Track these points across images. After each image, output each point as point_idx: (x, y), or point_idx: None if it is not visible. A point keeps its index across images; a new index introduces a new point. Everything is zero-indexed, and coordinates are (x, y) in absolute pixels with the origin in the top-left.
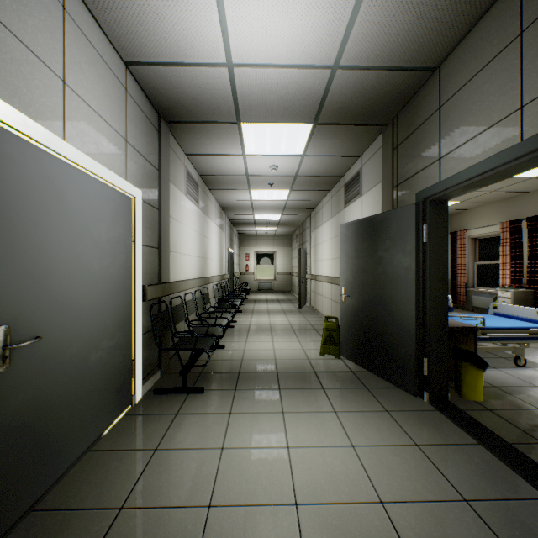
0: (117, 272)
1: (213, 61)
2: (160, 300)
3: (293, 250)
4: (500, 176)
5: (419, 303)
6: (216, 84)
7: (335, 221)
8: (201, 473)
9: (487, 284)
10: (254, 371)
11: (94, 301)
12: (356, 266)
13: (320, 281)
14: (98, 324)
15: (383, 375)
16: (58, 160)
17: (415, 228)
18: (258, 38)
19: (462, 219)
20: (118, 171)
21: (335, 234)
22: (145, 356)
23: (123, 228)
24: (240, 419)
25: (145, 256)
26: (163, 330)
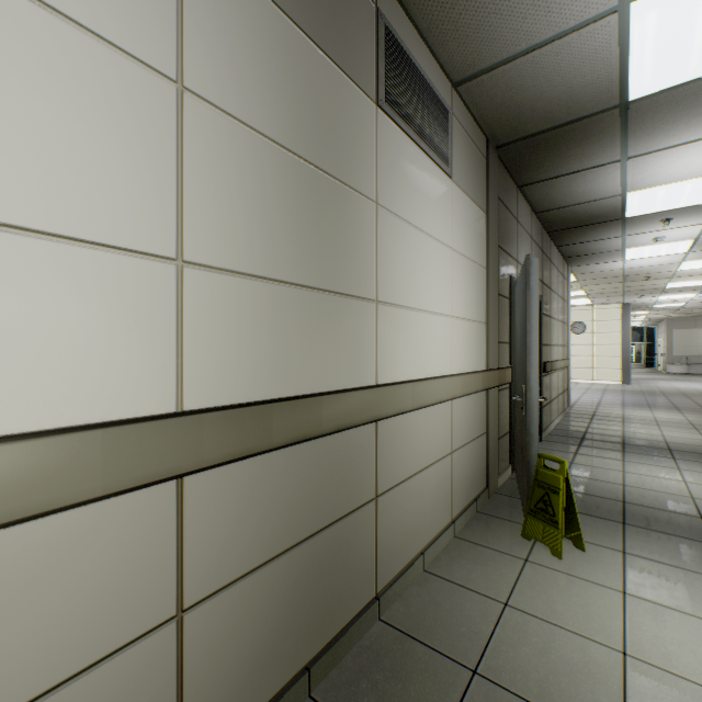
0: None
1: None
2: None
3: None
4: None
5: None
6: None
7: (286, 50)
8: None
9: None
10: None
11: None
12: None
13: None
14: None
15: None
16: None
17: None
18: None
19: None
20: None
21: (286, 134)
22: None
23: None
24: None
25: None
26: None
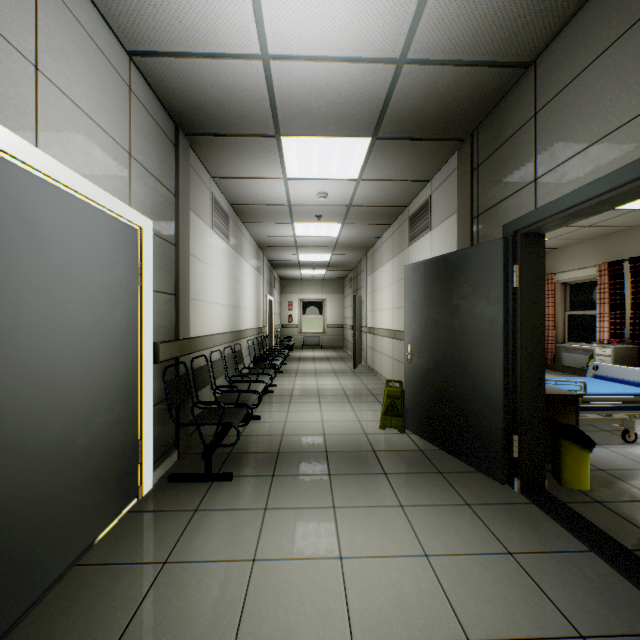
0: (116, 326)
1: (244, 51)
2: (177, 361)
3: (346, 298)
4: (619, 199)
5: (507, 365)
6: (248, 83)
7: (398, 262)
8: (224, 598)
9: (580, 339)
10: (297, 450)
11: (83, 365)
12: (425, 317)
13: (379, 335)
14: (89, 396)
15: (461, 455)
16: (27, 173)
17: (503, 269)
18: (301, 18)
19: (550, 260)
20: (119, 193)
21: (398, 278)
22: (157, 434)
23: (125, 268)
24: (279, 518)
25: (157, 305)
26: (181, 400)
